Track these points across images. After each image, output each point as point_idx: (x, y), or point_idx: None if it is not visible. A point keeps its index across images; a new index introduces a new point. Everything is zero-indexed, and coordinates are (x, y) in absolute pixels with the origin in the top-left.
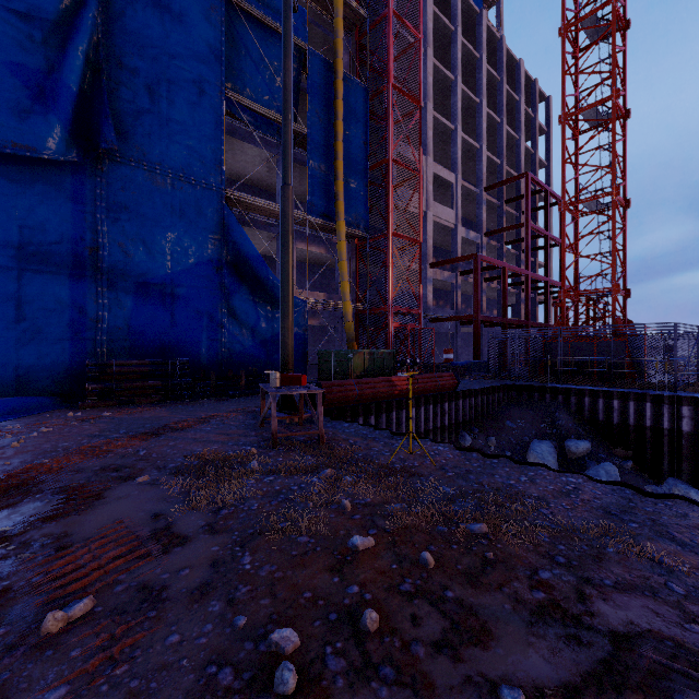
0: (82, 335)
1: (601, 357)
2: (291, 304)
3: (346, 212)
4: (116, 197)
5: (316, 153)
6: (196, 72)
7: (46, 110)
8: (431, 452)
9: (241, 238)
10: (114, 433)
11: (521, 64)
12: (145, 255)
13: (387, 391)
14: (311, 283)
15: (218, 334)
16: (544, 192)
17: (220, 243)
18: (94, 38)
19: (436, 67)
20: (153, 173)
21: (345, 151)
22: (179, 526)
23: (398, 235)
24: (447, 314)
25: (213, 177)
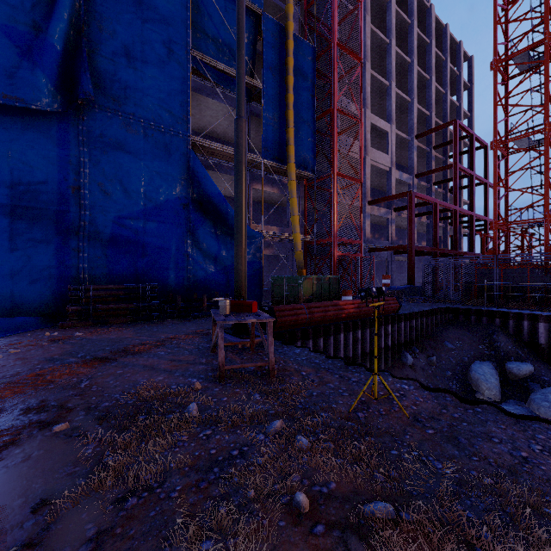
0: (66, 263)
1: (540, 283)
2: (244, 231)
3: (296, 156)
4: (96, 143)
5: (269, 104)
6: (165, 34)
7: (33, 66)
8: (396, 393)
9: (205, 178)
10: (72, 356)
11: (447, 29)
12: (121, 193)
13: (335, 314)
14: (266, 219)
15: (185, 262)
16: (470, 137)
17: (186, 182)
18: (76, 4)
19: (373, 32)
20: (128, 122)
21: (295, 102)
22: (55, 538)
23: (341, 175)
24: (383, 244)
25: (180, 125)
